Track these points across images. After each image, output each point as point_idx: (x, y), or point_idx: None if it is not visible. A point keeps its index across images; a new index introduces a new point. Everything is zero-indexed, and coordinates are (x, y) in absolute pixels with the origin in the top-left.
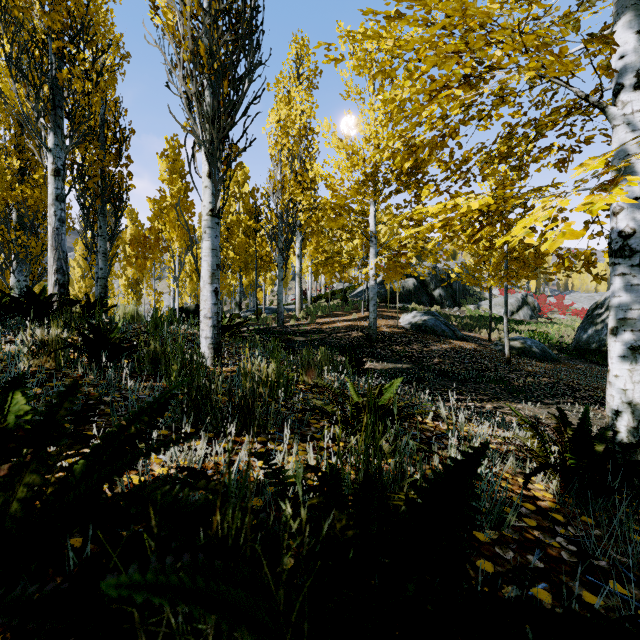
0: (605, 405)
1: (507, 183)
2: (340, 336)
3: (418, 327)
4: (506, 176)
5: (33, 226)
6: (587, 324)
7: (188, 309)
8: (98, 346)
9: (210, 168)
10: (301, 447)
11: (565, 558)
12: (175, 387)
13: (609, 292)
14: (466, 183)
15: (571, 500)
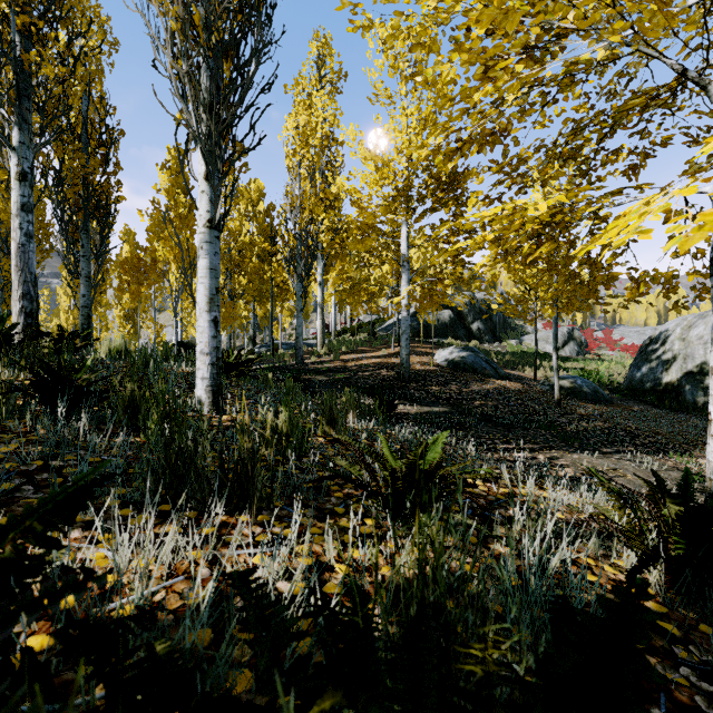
0: (669, 453)
1: (572, 189)
2: (368, 375)
3: (456, 364)
4: (572, 180)
5: (6, 246)
6: (641, 361)
7: (190, 344)
8: (54, 390)
9: (207, 168)
10: (317, 529)
11: (703, 708)
12: (80, 476)
13: (664, 326)
14: (522, 189)
15: (678, 597)
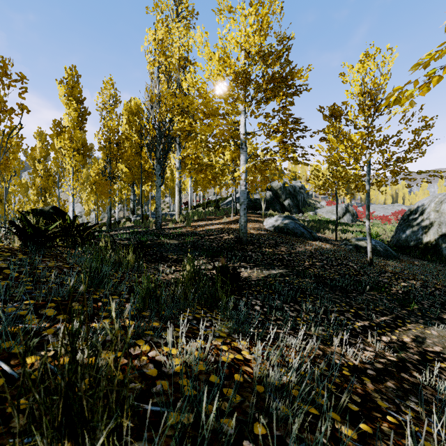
0: None
1: None
2: (212, 238)
3: (280, 229)
4: None
5: None
6: (405, 226)
7: (42, 211)
8: None
9: None
10: None
11: None
12: None
13: (420, 202)
14: None
15: None
